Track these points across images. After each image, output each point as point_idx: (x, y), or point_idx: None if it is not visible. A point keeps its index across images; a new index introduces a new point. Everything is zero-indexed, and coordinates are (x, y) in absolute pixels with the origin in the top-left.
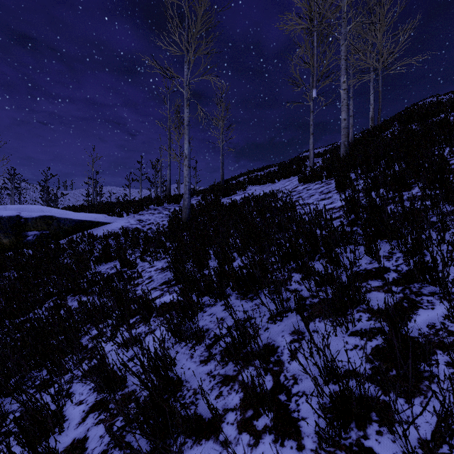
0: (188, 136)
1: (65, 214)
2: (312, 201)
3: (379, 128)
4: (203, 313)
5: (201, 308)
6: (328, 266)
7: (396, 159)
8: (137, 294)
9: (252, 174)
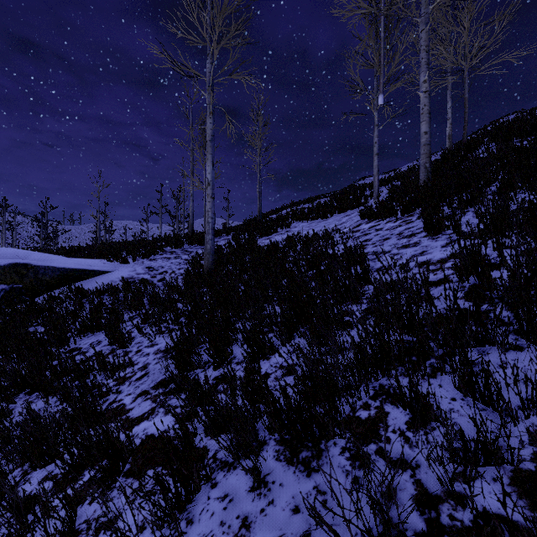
0: (211, 155)
1: (48, 260)
2: (389, 249)
3: (466, 146)
4: (211, 488)
5: (206, 476)
6: (460, 397)
7: (512, 186)
8: (118, 400)
9: (298, 206)
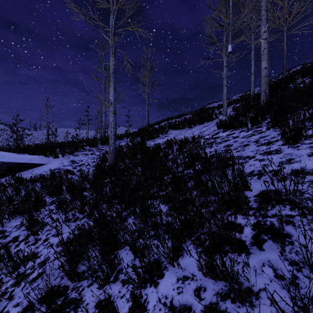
0: (113, 83)
1: (0, 157)
2: (252, 154)
3: (285, 80)
4: None
5: None
6: None
7: None
8: None
9: (171, 120)
